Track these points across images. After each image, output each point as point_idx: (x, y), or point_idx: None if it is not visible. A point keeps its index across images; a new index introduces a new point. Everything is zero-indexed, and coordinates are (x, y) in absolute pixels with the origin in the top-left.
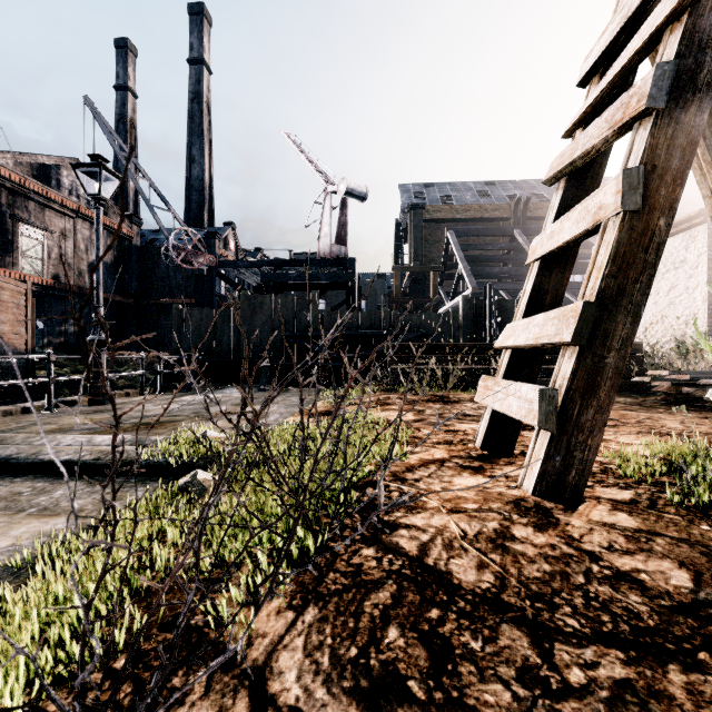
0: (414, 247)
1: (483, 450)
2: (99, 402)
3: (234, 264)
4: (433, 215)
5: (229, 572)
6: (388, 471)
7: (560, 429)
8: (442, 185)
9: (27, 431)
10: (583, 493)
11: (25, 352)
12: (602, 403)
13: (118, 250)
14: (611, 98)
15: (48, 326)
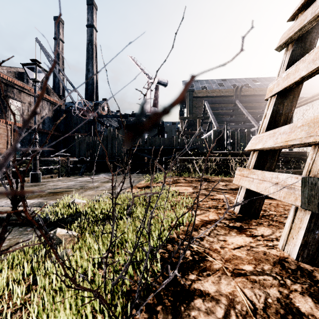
0: (189, 109)
1: (240, 214)
2: (35, 181)
3: (105, 116)
4: (197, 94)
5: None
6: (181, 229)
7: (318, 209)
8: (201, 81)
9: None
10: None
11: None
12: None
13: (54, 111)
14: None
15: (22, 145)
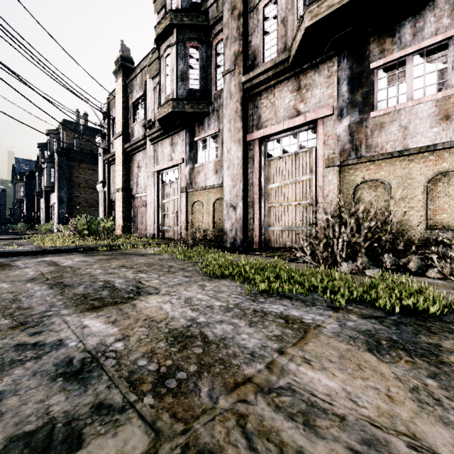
0: None
1: None
2: None
3: None
4: None
5: None
6: None
7: None
8: None
9: None
10: None
11: None
12: None
13: None
14: None
15: None
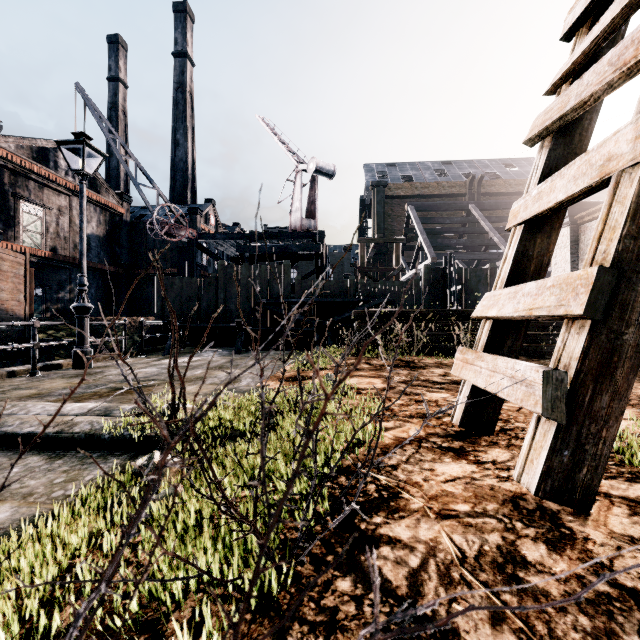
0: (377, 221)
1: (462, 427)
2: (82, 365)
3: (213, 236)
4: (394, 192)
5: (168, 609)
6: (362, 453)
7: (568, 418)
8: (402, 164)
9: (6, 396)
10: (596, 494)
11: (23, 317)
12: (619, 387)
13: (110, 225)
14: (601, 49)
15: (46, 293)
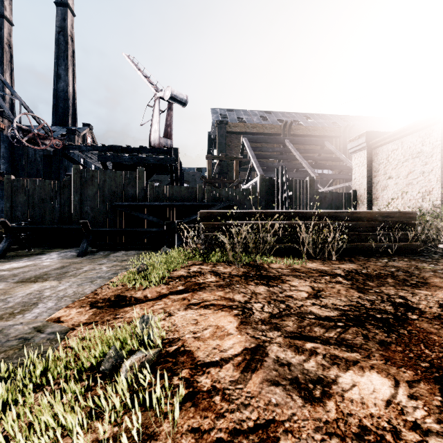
0: (220, 149)
1: None
2: None
3: (79, 148)
4: (233, 129)
5: None
6: None
7: None
8: (238, 111)
9: None
10: None
11: None
12: None
13: None
14: None
15: None
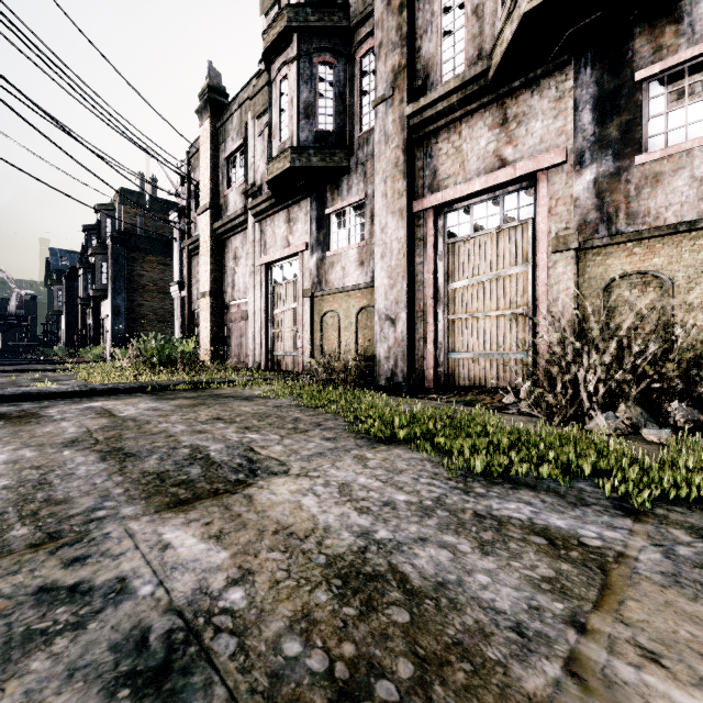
0: None
1: None
2: None
3: None
4: None
5: None
6: None
7: None
8: None
9: None
10: None
11: None
12: None
13: None
14: None
15: None
